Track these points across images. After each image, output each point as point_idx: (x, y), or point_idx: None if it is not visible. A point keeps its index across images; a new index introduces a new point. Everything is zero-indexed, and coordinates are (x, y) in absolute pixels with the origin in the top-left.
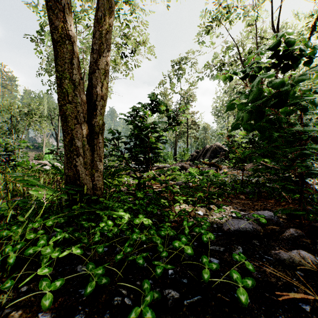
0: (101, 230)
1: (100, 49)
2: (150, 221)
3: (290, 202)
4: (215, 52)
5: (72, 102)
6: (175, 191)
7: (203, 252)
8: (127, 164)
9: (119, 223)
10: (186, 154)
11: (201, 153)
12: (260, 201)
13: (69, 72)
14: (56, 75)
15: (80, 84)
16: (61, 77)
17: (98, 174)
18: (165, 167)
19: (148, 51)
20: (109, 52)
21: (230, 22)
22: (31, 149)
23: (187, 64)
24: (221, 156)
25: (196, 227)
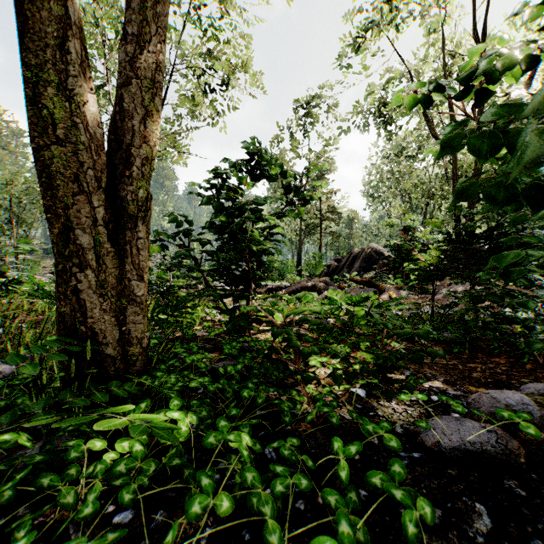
0: (107, 474)
1: (142, 34)
2: (245, 440)
3: (540, 363)
4: (370, 84)
5: (66, 142)
6: (307, 352)
7: (390, 530)
8: (208, 284)
9: (166, 443)
10: (319, 263)
11: (345, 263)
12: (477, 360)
13: (58, 69)
14: (25, 75)
15: (89, 102)
16: (37, 81)
17: (135, 307)
18: (282, 287)
19: (252, 83)
20: (163, 44)
21: (397, 30)
22: (49, 256)
23: (319, 107)
24: (380, 268)
25: (374, 472)
